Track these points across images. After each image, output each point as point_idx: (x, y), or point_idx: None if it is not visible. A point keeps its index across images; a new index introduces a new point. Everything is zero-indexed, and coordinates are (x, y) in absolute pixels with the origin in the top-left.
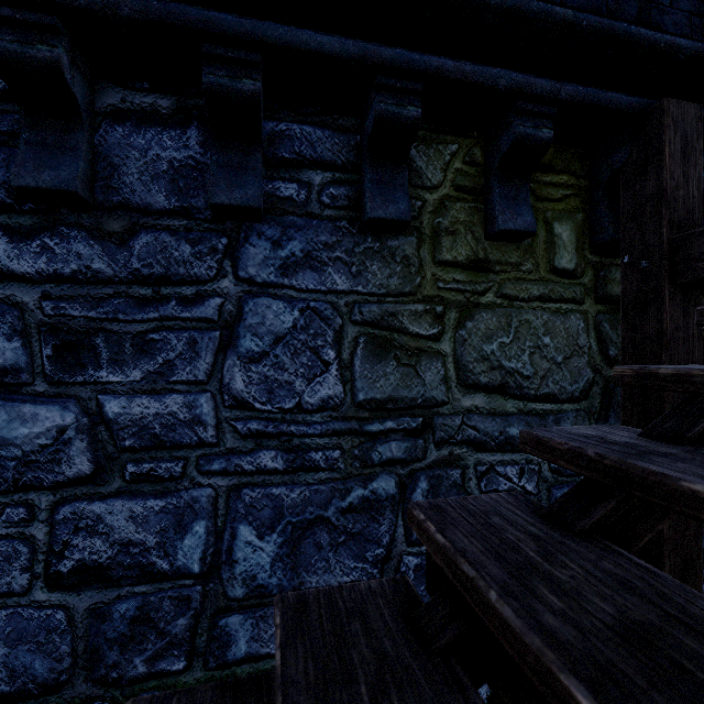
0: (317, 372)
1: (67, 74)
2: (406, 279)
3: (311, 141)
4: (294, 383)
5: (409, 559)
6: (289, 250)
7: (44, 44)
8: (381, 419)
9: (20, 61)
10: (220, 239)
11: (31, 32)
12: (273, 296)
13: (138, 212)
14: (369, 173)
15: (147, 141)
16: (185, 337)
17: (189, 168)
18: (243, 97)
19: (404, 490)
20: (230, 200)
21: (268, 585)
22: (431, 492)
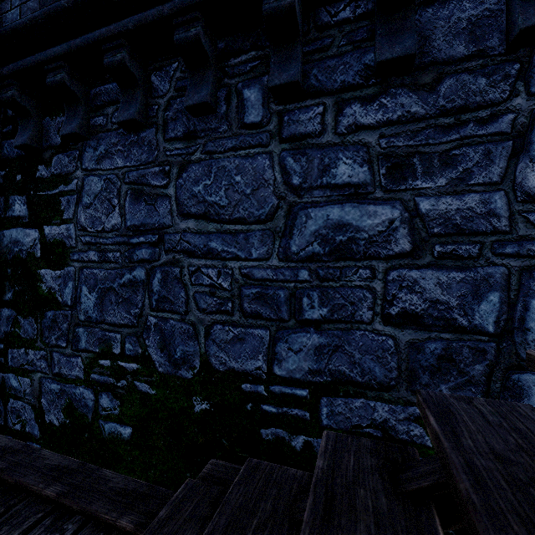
0: None
1: None
2: None
3: None
4: None
5: None
6: None
7: None
8: None
9: None
10: (512, 66)
11: None
12: None
13: (443, 65)
14: None
15: (450, 11)
16: (480, 149)
17: (484, 19)
18: None
19: None
20: None
21: None
22: None
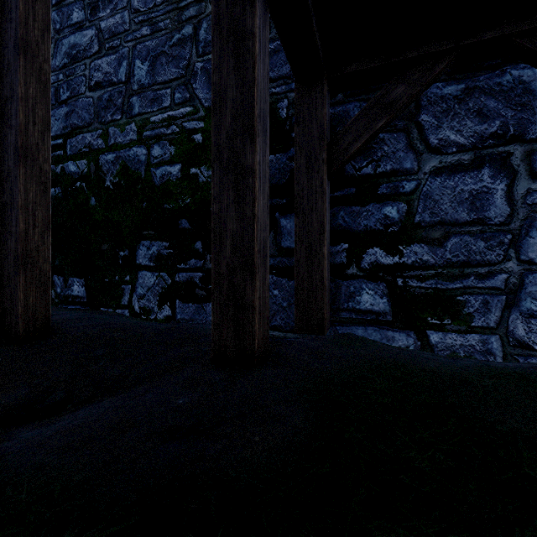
0: None
1: None
2: None
3: None
4: None
5: (198, 64)
6: None
7: None
8: None
9: None
10: None
11: None
12: None
13: None
14: None
15: None
16: None
17: None
18: None
19: (196, 30)
20: None
21: (145, 84)
22: (208, 28)
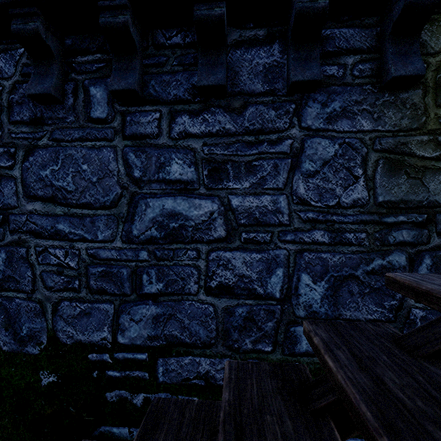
0: (350, 183)
1: (225, 22)
2: (414, 119)
3: (346, 37)
4: (335, 190)
5: (416, 311)
6: (332, 107)
7: (217, 7)
8: (394, 214)
9: (206, 19)
10: (291, 105)
11: (211, 3)
12: (322, 137)
13: (247, 96)
14: (390, 48)
15: (252, 56)
16: (271, 163)
17: (274, 67)
18: (317, 12)
19: (412, 263)
20: (303, 78)
21: (319, 312)
22: (434, 267)
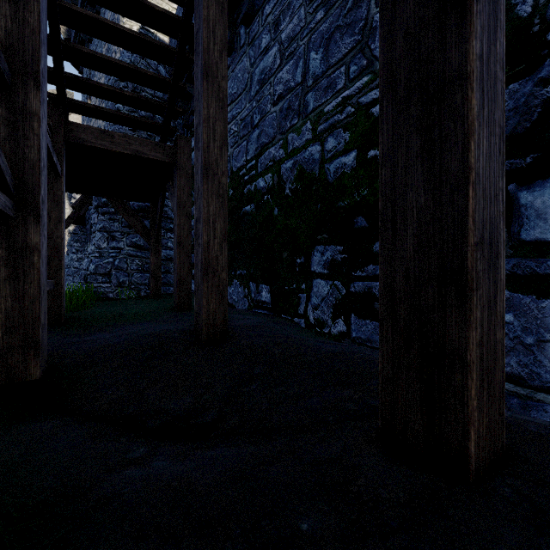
0: None
1: None
2: None
3: None
4: None
5: (377, 16)
6: None
7: None
8: None
9: None
10: None
11: None
12: None
13: None
14: None
15: None
16: None
17: None
18: None
19: None
20: None
21: (319, 74)
22: None
